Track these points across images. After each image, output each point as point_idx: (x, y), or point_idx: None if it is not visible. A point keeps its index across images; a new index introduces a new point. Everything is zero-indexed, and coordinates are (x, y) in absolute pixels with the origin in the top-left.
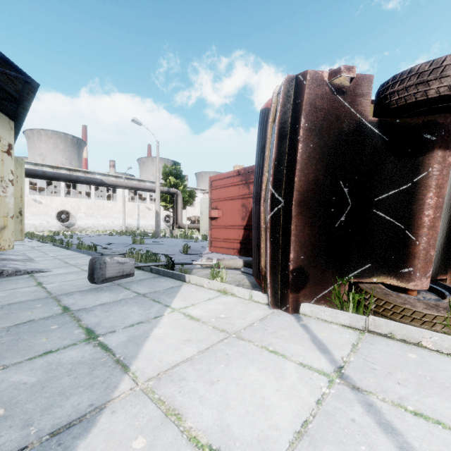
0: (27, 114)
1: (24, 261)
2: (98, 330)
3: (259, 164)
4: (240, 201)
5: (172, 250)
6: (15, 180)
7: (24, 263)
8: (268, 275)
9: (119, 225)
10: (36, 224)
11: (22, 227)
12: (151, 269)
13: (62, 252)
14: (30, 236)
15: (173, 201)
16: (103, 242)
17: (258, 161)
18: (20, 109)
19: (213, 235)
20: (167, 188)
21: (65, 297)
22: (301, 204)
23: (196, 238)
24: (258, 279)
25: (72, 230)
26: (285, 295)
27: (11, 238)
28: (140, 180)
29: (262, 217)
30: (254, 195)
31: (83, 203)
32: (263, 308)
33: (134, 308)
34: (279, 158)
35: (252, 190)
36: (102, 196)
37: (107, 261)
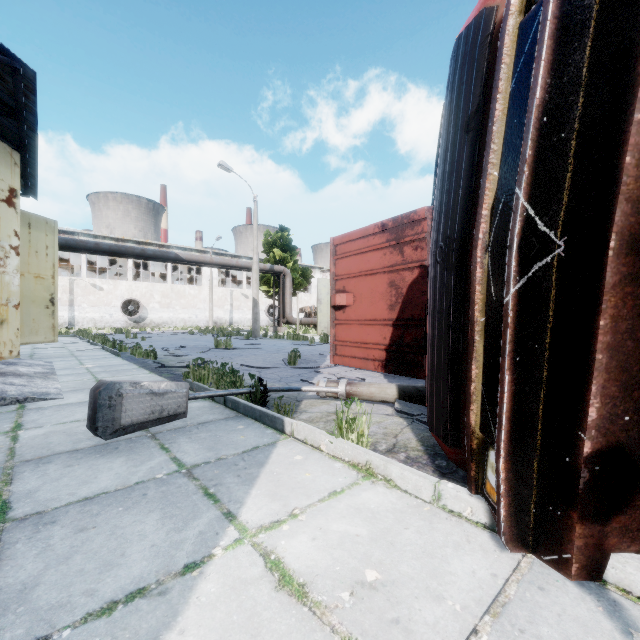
0: (36, 139)
1: (33, 378)
2: (5, 626)
3: (457, 165)
4: (386, 276)
5: (272, 359)
6: (44, 252)
7: (29, 380)
8: (501, 459)
9: (205, 319)
10: (95, 318)
11: (55, 323)
12: (225, 400)
13: (106, 361)
14: (81, 335)
15: (279, 285)
16: (174, 345)
17: (454, 160)
18: (24, 130)
19: (339, 335)
20: (270, 265)
21: (32, 468)
22: (638, 247)
23: (311, 339)
24: (450, 446)
25: (142, 327)
26: (558, 524)
27: (15, 340)
28: (234, 255)
29: (477, 295)
30: (440, 246)
31: (157, 289)
32: (479, 542)
33: (151, 519)
34: (556, 102)
35: (409, 256)
36: (184, 280)
37: (125, 390)
